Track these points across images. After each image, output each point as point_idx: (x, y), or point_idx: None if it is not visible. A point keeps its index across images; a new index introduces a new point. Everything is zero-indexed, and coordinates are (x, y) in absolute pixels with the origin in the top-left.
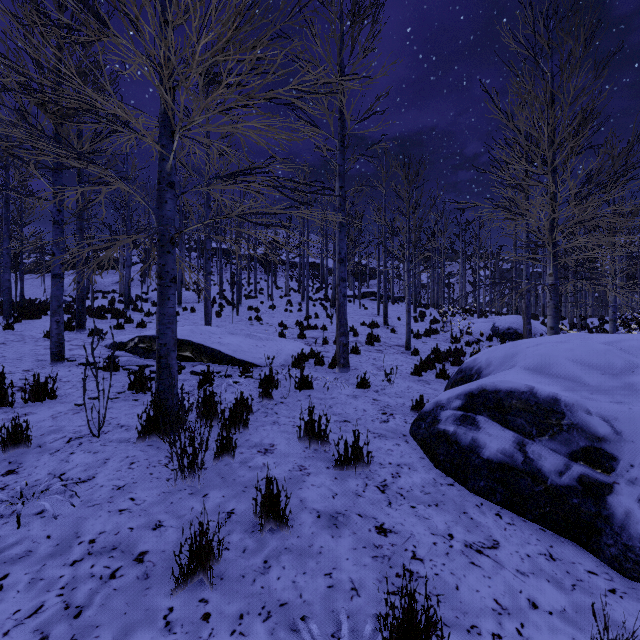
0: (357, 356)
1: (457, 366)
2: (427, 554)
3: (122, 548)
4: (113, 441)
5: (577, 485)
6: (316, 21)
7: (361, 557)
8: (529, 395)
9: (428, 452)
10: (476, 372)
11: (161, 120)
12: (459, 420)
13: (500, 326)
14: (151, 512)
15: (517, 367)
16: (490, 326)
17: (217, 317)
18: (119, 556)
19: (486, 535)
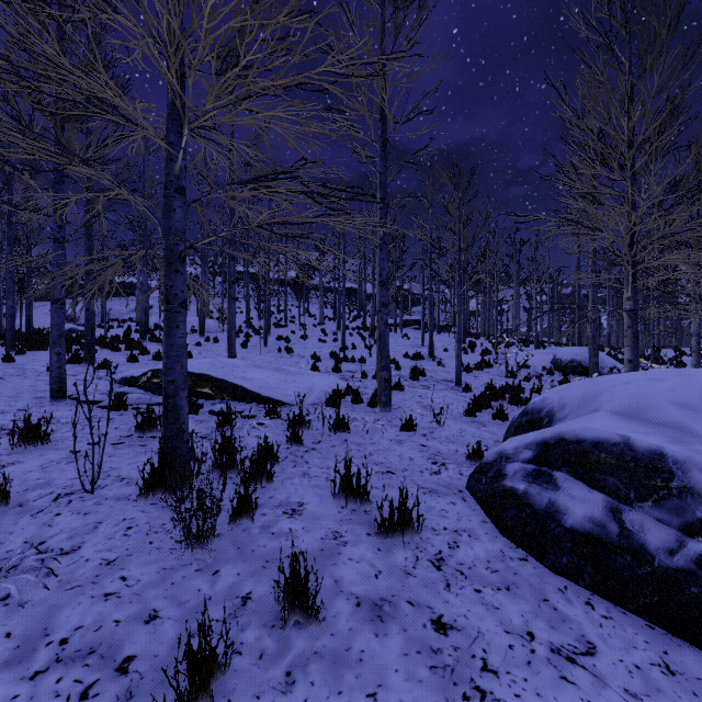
0: (400, 393)
1: (516, 405)
2: (502, 663)
3: (102, 651)
4: (109, 498)
5: (696, 569)
6: (353, 6)
7: (415, 668)
8: (623, 447)
9: (491, 514)
10: (547, 415)
11: (168, 113)
12: (531, 476)
13: (562, 358)
14: (145, 597)
15: (602, 411)
16: (550, 358)
17: (243, 348)
18: (96, 664)
19: (577, 634)
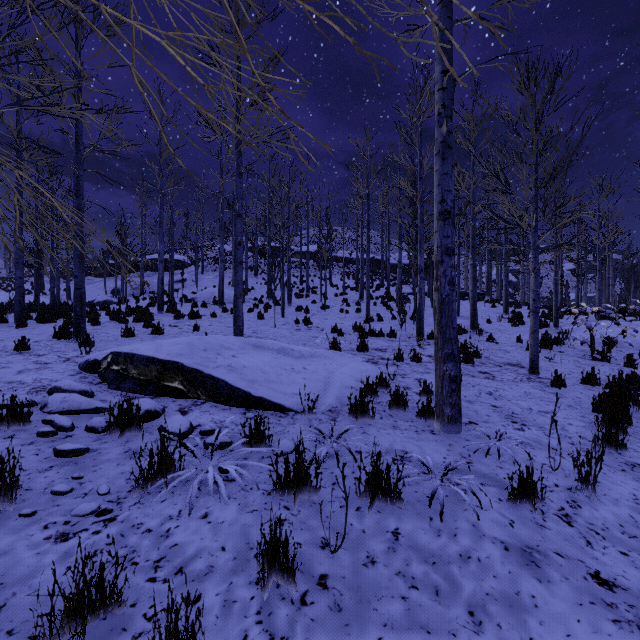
0: None
1: None
2: None
3: None
4: None
5: None
6: None
7: None
8: None
9: None
10: None
11: None
12: None
13: None
14: None
15: None
16: None
17: (258, 319)
18: None
19: None
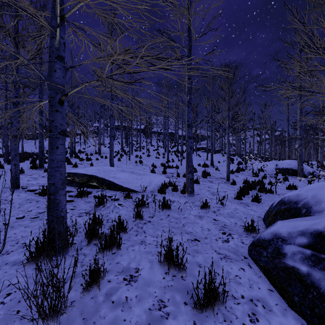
0: (197, 185)
1: (262, 192)
2: None
3: None
4: (8, 263)
5: None
6: None
7: None
8: None
9: (276, 284)
10: (304, 206)
11: (51, 7)
12: (310, 260)
13: (281, 166)
14: None
15: None
16: (274, 166)
17: (118, 161)
18: None
19: None
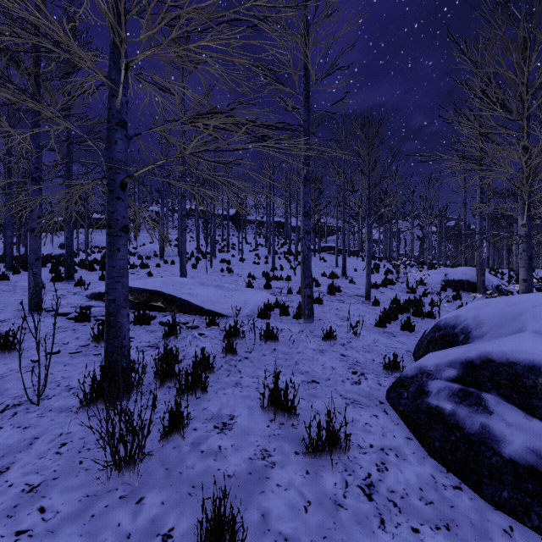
0: (320, 306)
1: (419, 317)
2: None
3: None
4: (53, 410)
5: None
6: None
7: None
8: None
9: (416, 431)
10: (462, 331)
11: (110, 52)
12: (457, 396)
13: (453, 277)
14: (59, 536)
15: (529, 331)
16: (442, 277)
17: (193, 269)
18: None
19: None
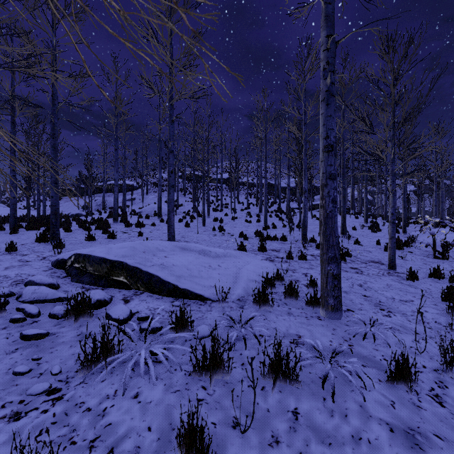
0: None
1: None
2: None
3: None
4: None
5: None
6: None
7: None
8: None
9: None
10: None
11: None
12: None
13: None
14: None
15: None
16: None
17: (186, 227)
18: None
19: None
